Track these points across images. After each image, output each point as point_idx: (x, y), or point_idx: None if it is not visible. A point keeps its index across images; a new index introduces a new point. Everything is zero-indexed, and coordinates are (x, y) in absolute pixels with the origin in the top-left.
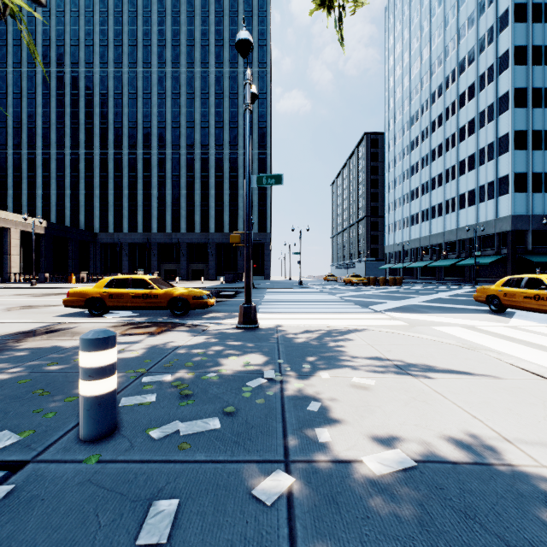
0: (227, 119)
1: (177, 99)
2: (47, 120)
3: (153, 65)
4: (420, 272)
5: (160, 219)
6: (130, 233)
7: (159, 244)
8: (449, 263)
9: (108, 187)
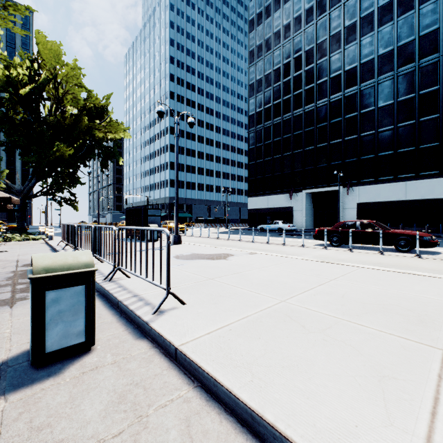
0: None
1: None
2: None
3: None
4: None
5: None
6: None
7: None
8: None
9: None
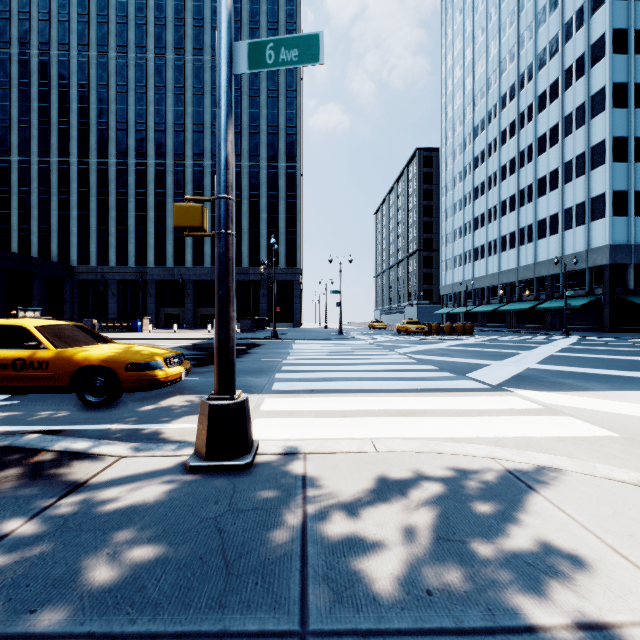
0: (246, 122)
1: (181, 95)
2: (6, 118)
3: (149, 50)
4: (487, 317)
5: (158, 249)
6: (118, 267)
7: (157, 282)
8: (525, 307)
9: (90, 207)
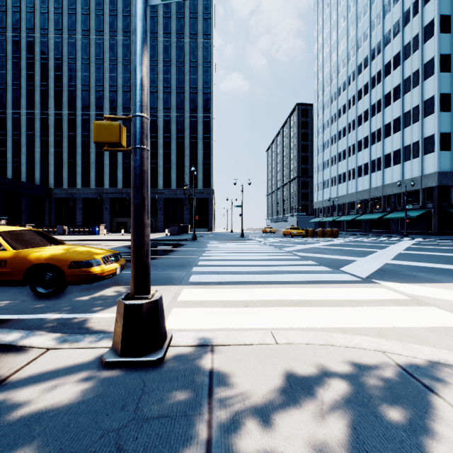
0: (174, 84)
1: (128, 65)
2: (3, 82)
3: (105, 33)
4: (347, 225)
5: (111, 175)
6: (83, 189)
7: (111, 199)
8: (375, 217)
9: (63, 146)
